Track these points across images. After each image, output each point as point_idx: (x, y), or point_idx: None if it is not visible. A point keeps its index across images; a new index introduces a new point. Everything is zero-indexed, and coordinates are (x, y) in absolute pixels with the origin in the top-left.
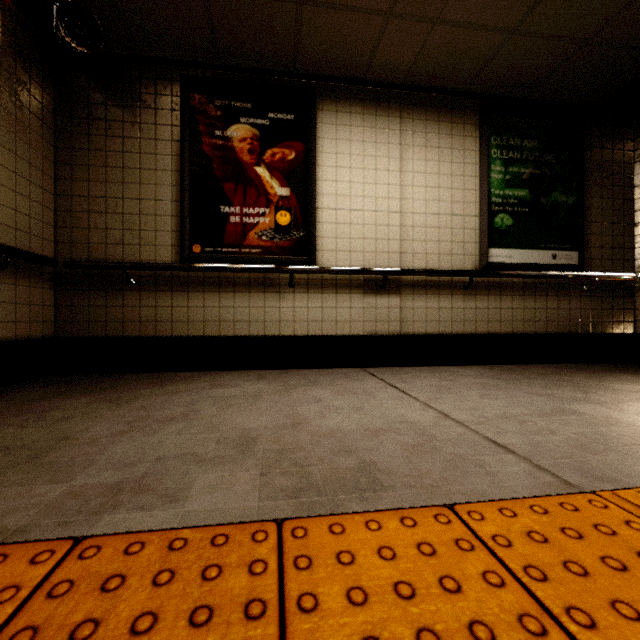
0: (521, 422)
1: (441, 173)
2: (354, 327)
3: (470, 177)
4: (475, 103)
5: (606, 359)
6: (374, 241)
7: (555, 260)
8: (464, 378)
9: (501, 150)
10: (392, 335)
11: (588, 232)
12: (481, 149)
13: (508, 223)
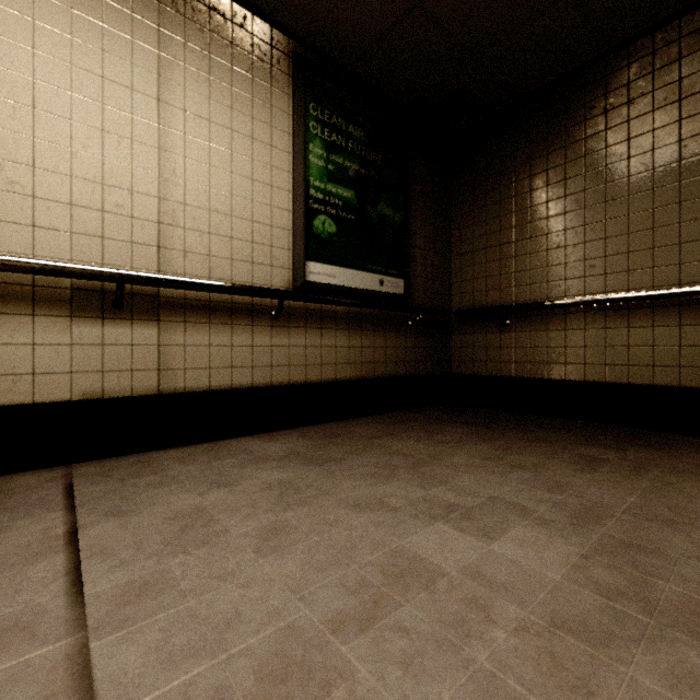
0: (317, 697)
1: (236, 129)
2: (46, 385)
3: (281, 151)
4: (288, 44)
5: (428, 402)
6: (99, 215)
7: (383, 287)
8: (258, 470)
9: (322, 127)
10: (141, 395)
11: (413, 259)
12: (296, 114)
13: (331, 230)
